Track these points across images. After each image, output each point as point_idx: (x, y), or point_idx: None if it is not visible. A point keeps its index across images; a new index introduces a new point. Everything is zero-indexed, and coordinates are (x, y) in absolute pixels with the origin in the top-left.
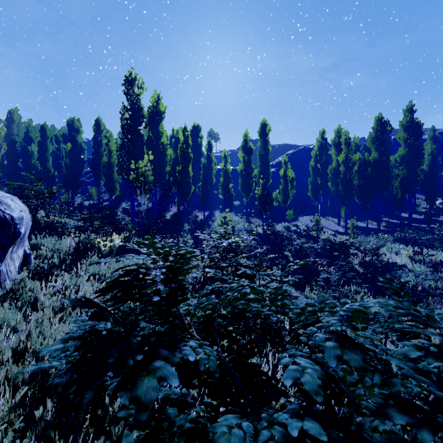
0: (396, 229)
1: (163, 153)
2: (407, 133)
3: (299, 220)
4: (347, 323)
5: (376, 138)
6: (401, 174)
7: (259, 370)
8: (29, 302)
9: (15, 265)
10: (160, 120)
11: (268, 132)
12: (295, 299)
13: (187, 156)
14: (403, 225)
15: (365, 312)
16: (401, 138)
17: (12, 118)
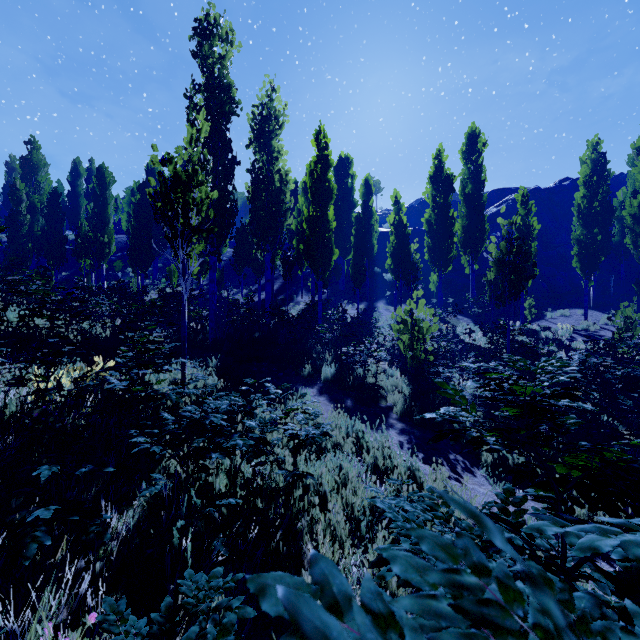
0: None
1: (279, 190)
2: None
3: (548, 318)
4: None
5: None
6: None
7: None
8: None
9: None
10: (276, 128)
11: (481, 149)
12: None
13: (324, 186)
14: None
15: None
16: None
17: (77, 170)
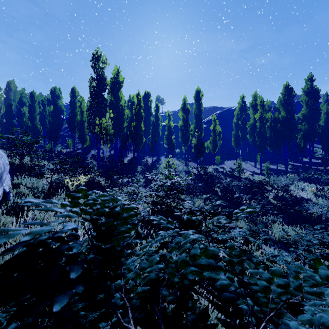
0: (299, 170)
1: (121, 113)
2: (308, 97)
3: (225, 163)
4: None
5: (284, 101)
6: (303, 128)
7: None
8: (2, 234)
9: None
10: (120, 87)
11: (201, 97)
12: (250, 257)
13: (140, 114)
14: (305, 168)
15: None
16: (303, 101)
17: (9, 87)
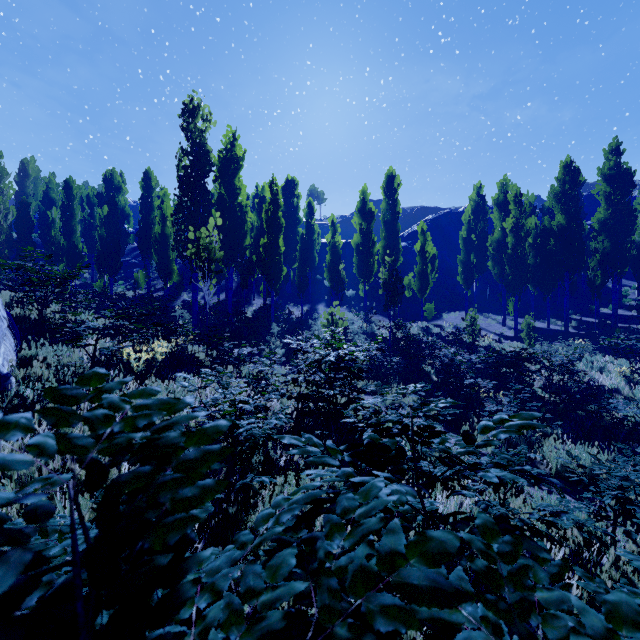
0: (594, 332)
1: (240, 218)
2: (610, 186)
3: (443, 318)
4: None
5: (563, 194)
6: (600, 249)
7: None
8: None
9: None
10: (237, 169)
11: (397, 187)
12: (535, 551)
13: (276, 222)
14: (605, 326)
15: None
16: (600, 194)
17: (26, 171)
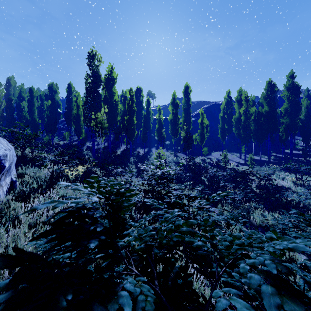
0: (281, 161)
1: (115, 107)
2: (289, 93)
3: (212, 154)
4: (281, 265)
5: (267, 96)
6: (285, 122)
7: (190, 291)
8: (12, 218)
9: (3, 190)
10: (113, 83)
11: (189, 92)
12: (221, 228)
13: (132, 109)
14: (287, 159)
15: (292, 249)
16: (285, 96)
17: (9, 83)
